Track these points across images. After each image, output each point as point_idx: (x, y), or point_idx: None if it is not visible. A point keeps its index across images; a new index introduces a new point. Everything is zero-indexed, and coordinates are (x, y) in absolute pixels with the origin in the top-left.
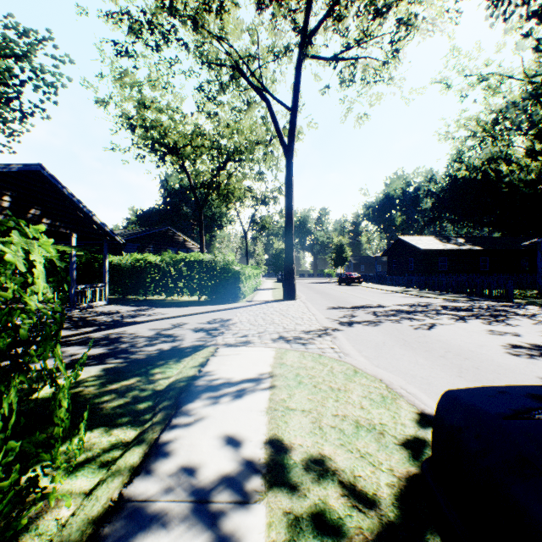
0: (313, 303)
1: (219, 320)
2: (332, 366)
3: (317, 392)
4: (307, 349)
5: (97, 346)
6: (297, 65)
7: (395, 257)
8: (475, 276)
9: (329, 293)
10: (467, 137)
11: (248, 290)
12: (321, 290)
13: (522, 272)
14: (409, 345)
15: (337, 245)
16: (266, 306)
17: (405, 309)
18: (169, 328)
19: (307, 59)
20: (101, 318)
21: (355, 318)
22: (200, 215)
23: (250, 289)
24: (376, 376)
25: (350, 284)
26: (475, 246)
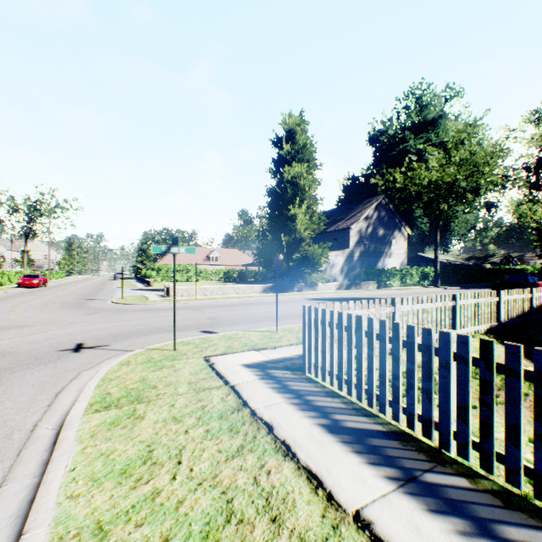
0: None
1: None
2: None
3: None
4: None
5: None
6: None
7: None
8: None
9: None
10: None
11: None
12: None
13: None
14: None
15: None
16: None
17: None
18: None
19: None
20: None
21: None
22: None
23: None
24: None
25: None
26: None
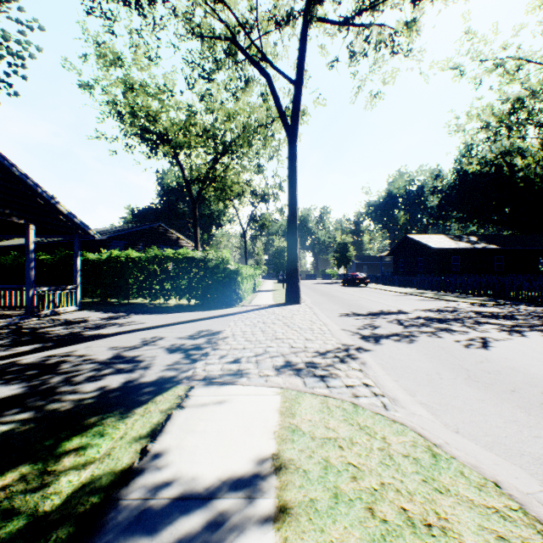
0: (321, 308)
1: (206, 333)
2: (384, 436)
3: (382, 539)
4: (330, 388)
5: (14, 382)
6: (303, 29)
7: (403, 257)
8: (492, 276)
9: (336, 295)
10: (480, 129)
11: (245, 293)
12: (326, 292)
13: (540, 272)
14: (480, 380)
15: (340, 244)
16: (266, 312)
17: (433, 316)
18: (137, 345)
19: (315, 20)
20: (56, 330)
21: (378, 329)
22: (194, 210)
23: (248, 291)
24: (481, 470)
25: (355, 285)
26: (490, 244)
